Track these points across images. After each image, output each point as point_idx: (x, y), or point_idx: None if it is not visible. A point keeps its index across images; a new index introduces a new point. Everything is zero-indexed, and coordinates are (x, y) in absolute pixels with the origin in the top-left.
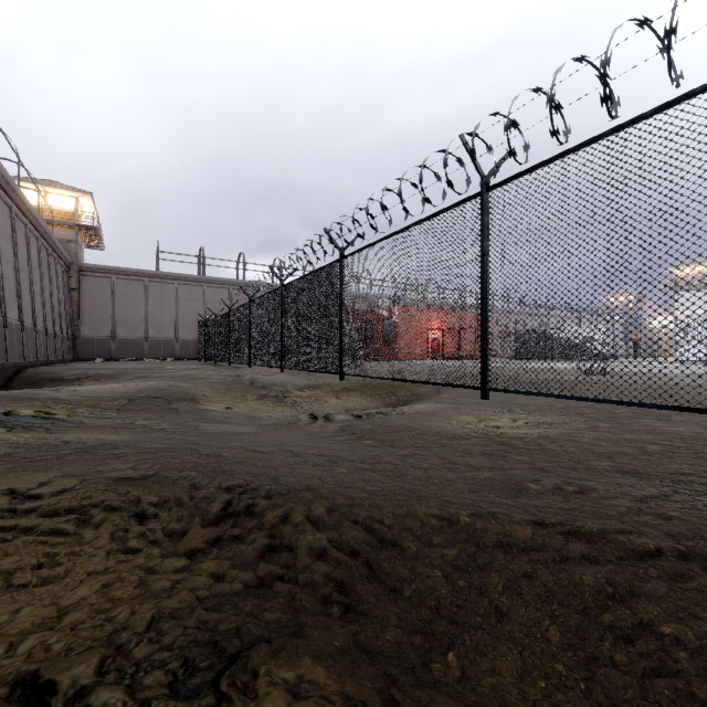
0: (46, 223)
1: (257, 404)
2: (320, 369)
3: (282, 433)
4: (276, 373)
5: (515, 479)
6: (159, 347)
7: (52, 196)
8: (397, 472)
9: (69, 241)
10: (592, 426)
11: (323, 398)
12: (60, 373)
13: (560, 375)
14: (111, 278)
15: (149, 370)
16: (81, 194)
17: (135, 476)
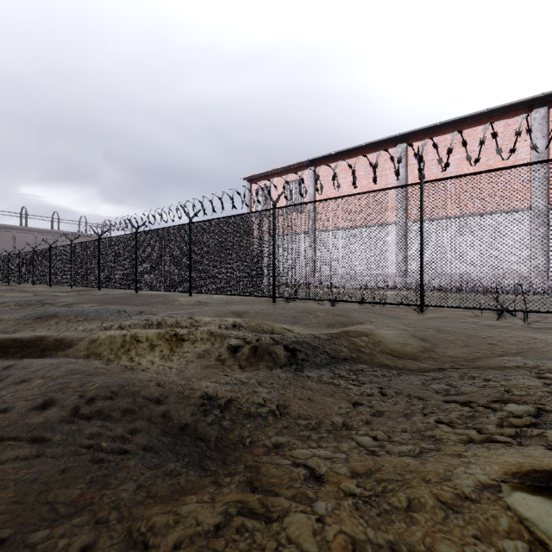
0: None
1: None
2: (45, 284)
3: None
4: (37, 287)
5: None
6: None
7: None
8: None
9: None
10: None
11: None
12: None
13: None
14: None
15: None
16: None
17: None
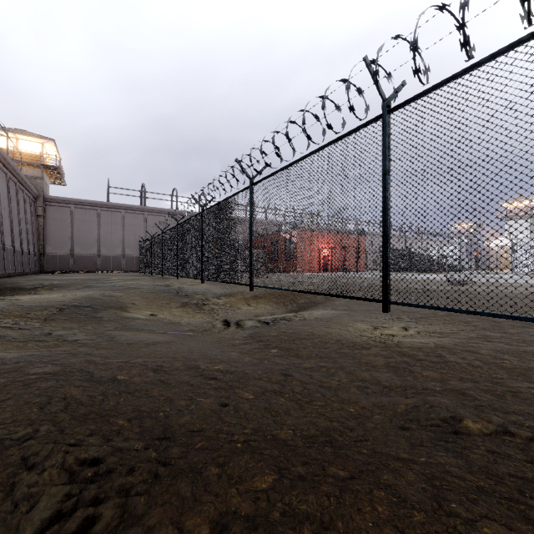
0: (17, 163)
1: (180, 311)
2: (233, 281)
3: (195, 341)
4: (199, 283)
5: (444, 414)
6: (109, 262)
7: (22, 142)
8: (306, 394)
9: (36, 178)
10: (482, 336)
11: (236, 304)
12: (20, 284)
13: (431, 285)
14: (70, 208)
15: (96, 281)
16: (45, 141)
17: None
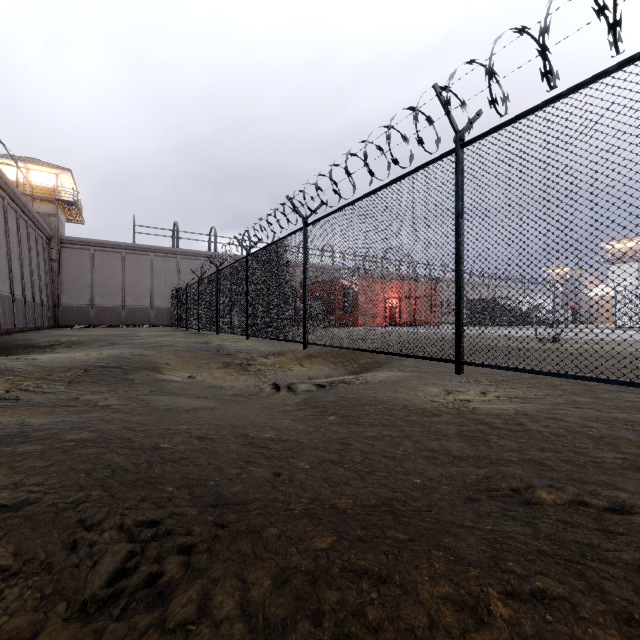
0: (28, 198)
1: (221, 372)
2: (284, 337)
3: (241, 407)
4: (243, 340)
5: (517, 484)
6: (135, 314)
7: (34, 172)
8: (367, 465)
9: (49, 215)
10: (570, 401)
11: (287, 365)
12: (33, 340)
13: (517, 342)
14: (89, 250)
15: (121, 337)
16: (61, 171)
17: (5, 505)
